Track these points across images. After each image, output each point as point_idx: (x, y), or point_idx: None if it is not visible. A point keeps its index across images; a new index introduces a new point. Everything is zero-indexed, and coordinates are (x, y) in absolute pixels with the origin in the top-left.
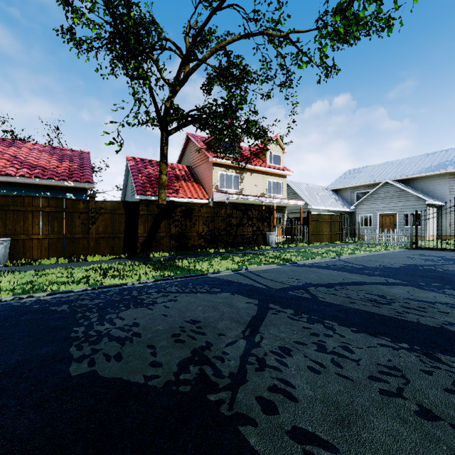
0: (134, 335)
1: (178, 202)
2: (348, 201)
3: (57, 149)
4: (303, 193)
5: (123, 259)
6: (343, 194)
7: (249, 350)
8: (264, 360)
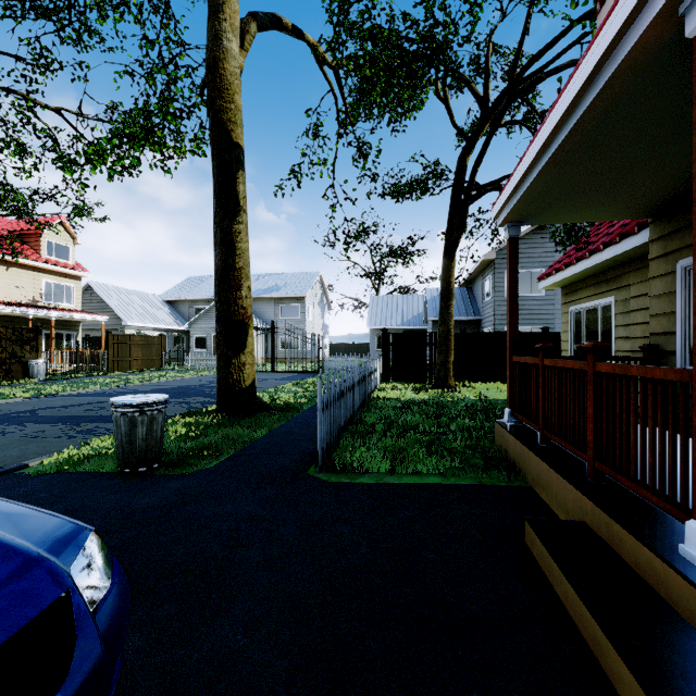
0: None
1: None
2: (186, 317)
3: None
4: (116, 302)
5: None
6: (180, 308)
7: None
8: None
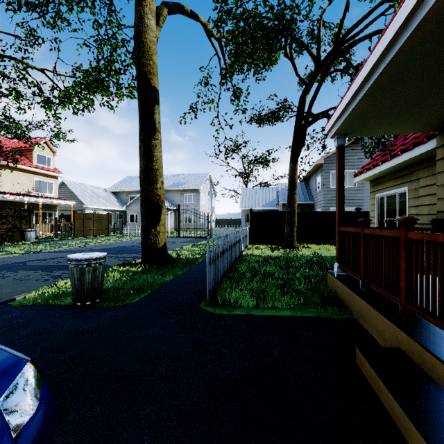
0: None
1: None
2: (124, 202)
3: None
4: (80, 192)
5: None
6: (121, 196)
7: None
8: None
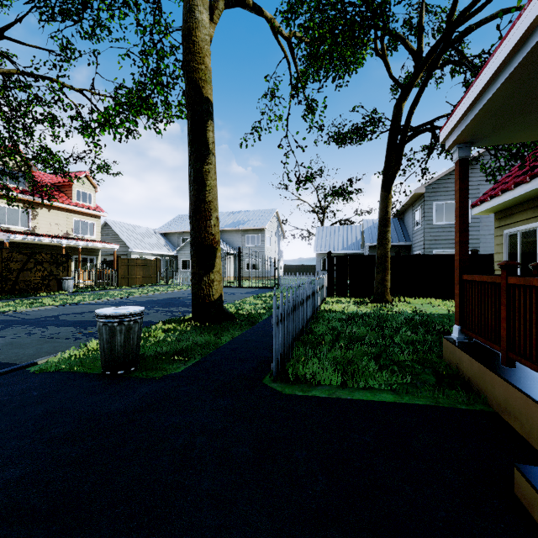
0: None
1: None
2: (176, 245)
3: None
4: (125, 234)
5: None
6: (171, 238)
7: None
8: None
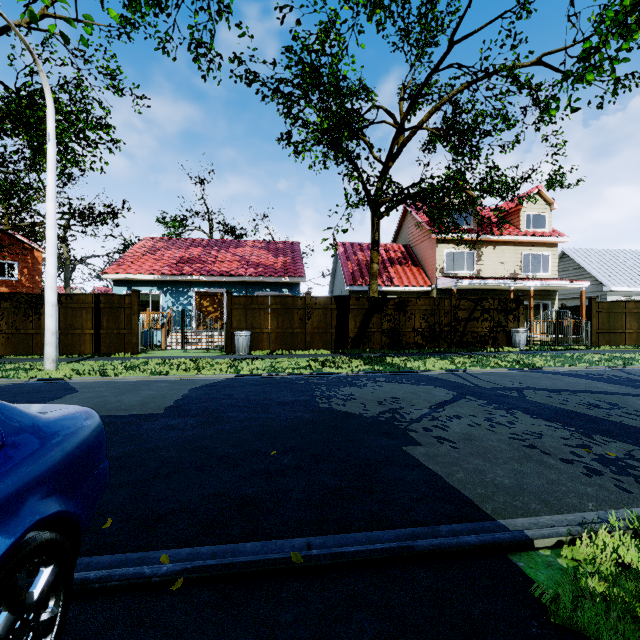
0: (352, 398)
1: (392, 291)
2: None
3: (272, 244)
4: (594, 266)
5: (335, 354)
6: None
7: (429, 413)
8: (437, 418)
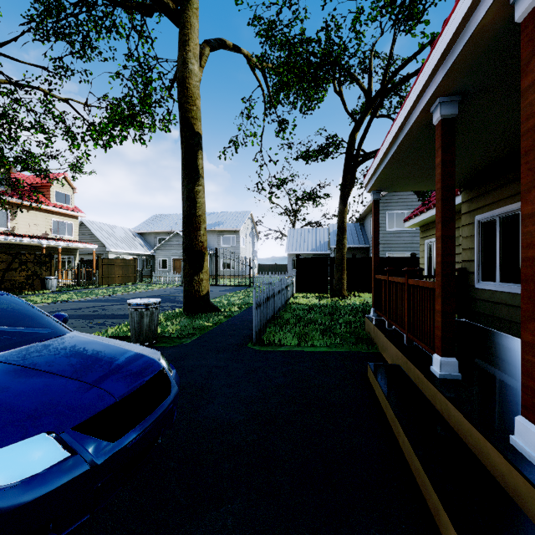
0: None
1: None
2: (152, 245)
3: None
4: (101, 234)
5: None
6: (148, 238)
7: None
8: None
